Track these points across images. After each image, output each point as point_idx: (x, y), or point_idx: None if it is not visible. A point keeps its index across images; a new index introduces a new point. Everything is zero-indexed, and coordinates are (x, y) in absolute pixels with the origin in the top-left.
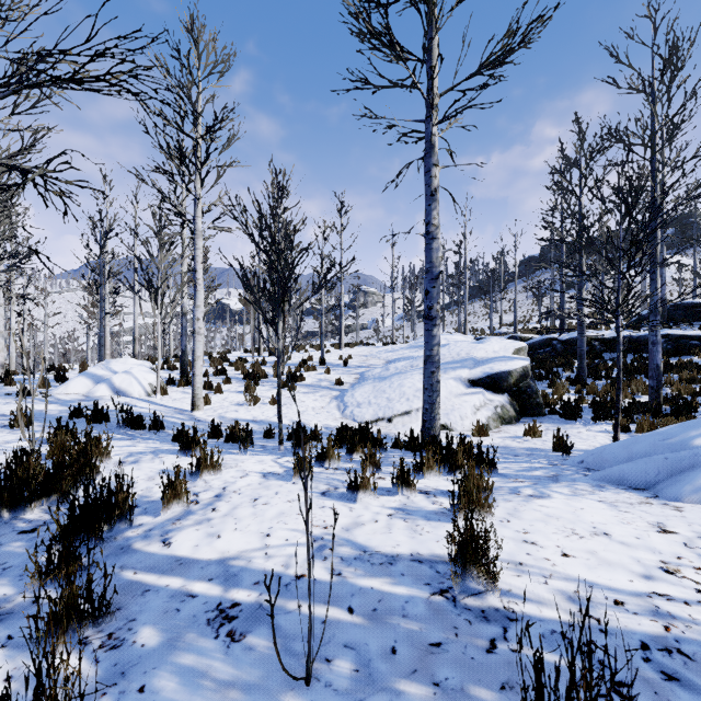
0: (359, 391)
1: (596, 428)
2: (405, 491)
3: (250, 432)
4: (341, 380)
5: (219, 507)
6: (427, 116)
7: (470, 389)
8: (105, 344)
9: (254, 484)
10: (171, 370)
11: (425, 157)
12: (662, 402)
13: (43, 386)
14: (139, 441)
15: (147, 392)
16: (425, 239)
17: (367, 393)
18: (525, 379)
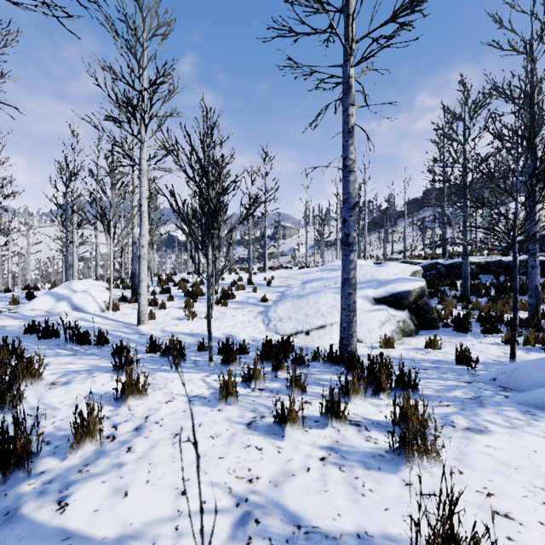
0: (281, 307)
1: (486, 341)
2: (335, 422)
3: (182, 349)
4: (265, 298)
5: (135, 446)
6: (345, 60)
7: (375, 306)
8: (73, 267)
9: (178, 412)
10: (125, 289)
11: (343, 97)
12: (540, 317)
13: (13, 303)
14: (80, 358)
15: (101, 308)
16: (343, 172)
17: (287, 309)
18: (422, 297)
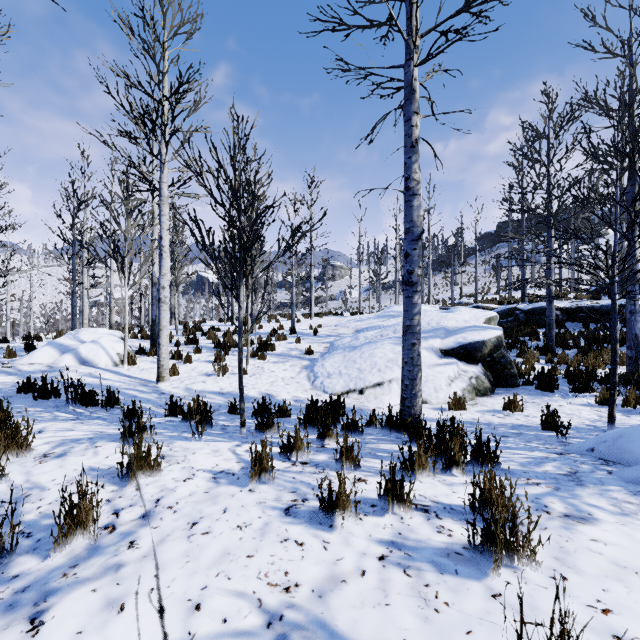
0: (329, 361)
1: (577, 401)
2: (397, 507)
3: (208, 411)
4: (311, 349)
5: (140, 539)
6: (407, 59)
7: (443, 359)
8: (83, 314)
9: (198, 493)
10: (144, 339)
11: (405, 104)
12: None
13: (8, 356)
14: (83, 423)
15: (114, 362)
16: (405, 195)
17: (337, 363)
18: (499, 349)
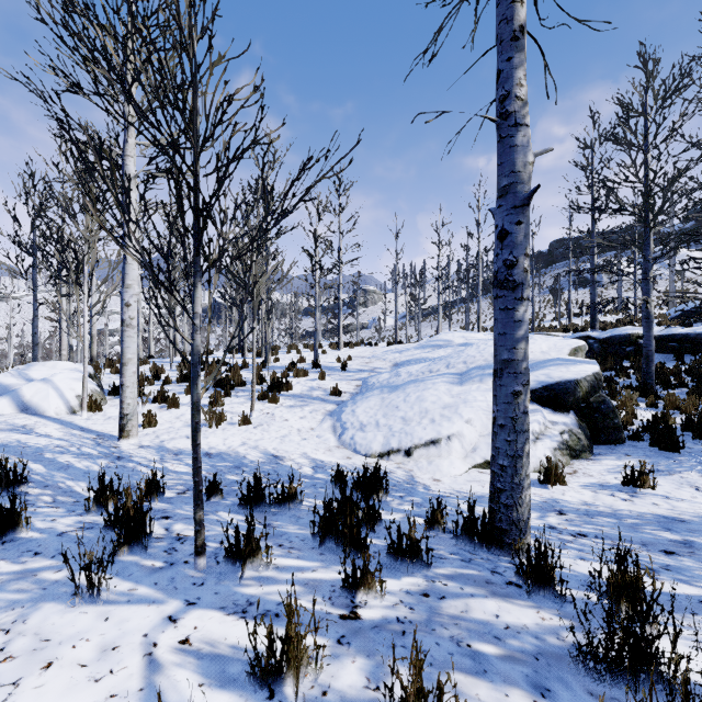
0: (362, 406)
1: None
2: None
3: (140, 520)
4: (338, 389)
5: None
6: None
7: None
8: (61, 343)
9: None
10: None
11: None
12: None
13: None
14: None
15: (71, 408)
16: (500, 128)
17: (373, 409)
18: (597, 391)
